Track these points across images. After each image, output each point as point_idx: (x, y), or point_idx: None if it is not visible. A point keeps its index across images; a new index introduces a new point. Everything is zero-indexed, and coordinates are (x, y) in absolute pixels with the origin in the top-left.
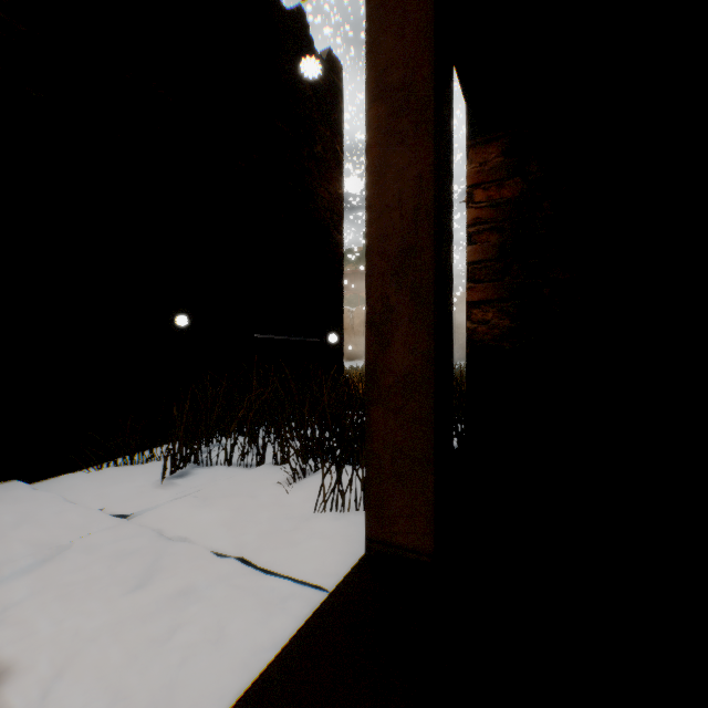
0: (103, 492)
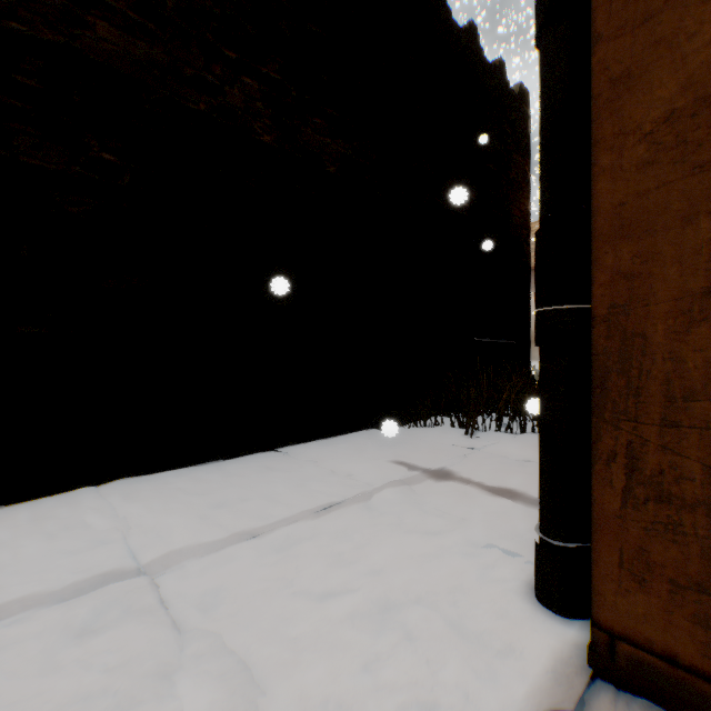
0: (437, 438)
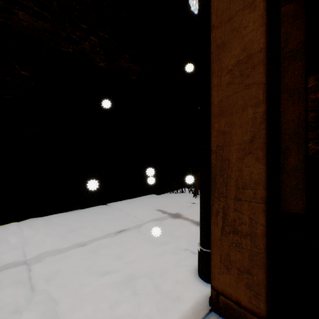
0: (180, 198)
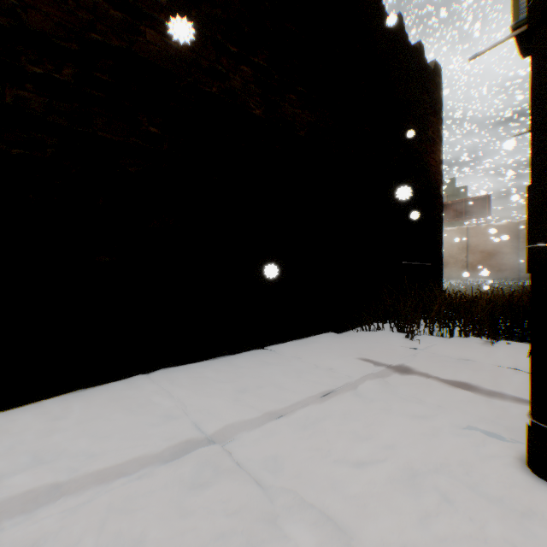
0: (384, 340)
